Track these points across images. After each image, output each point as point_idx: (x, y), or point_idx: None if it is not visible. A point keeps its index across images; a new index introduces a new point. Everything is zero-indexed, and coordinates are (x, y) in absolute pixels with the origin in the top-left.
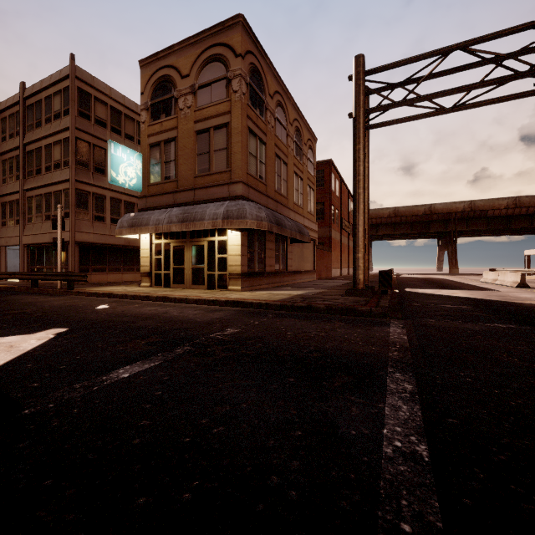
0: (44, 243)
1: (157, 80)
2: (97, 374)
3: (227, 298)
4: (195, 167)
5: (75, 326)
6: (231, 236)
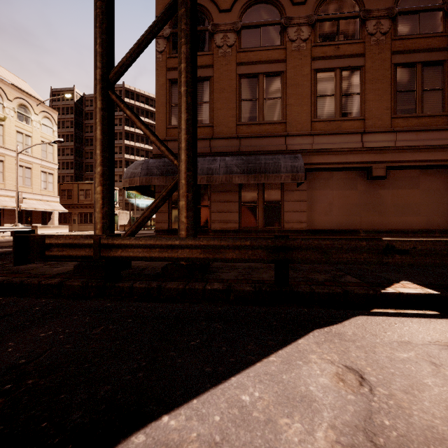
0: None
1: None
2: None
3: None
4: None
5: None
6: None
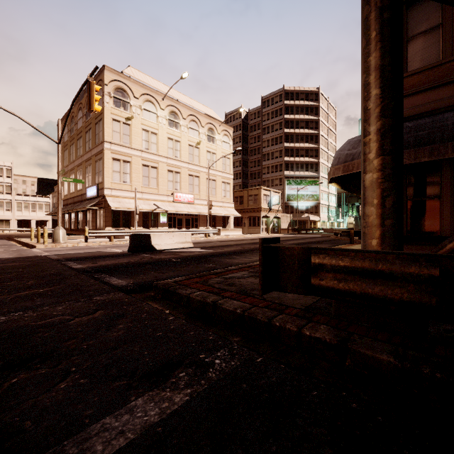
0: None
1: None
2: (148, 254)
3: None
4: None
5: (215, 251)
6: None
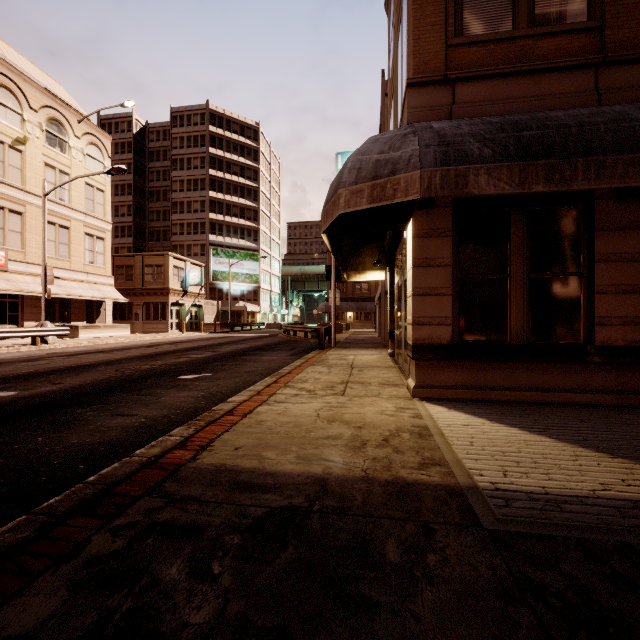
0: (379, 296)
1: (390, 12)
2: None
3: (236, 407)
4: (397, 121)
5: (23, 394)
6: (408, 247)
